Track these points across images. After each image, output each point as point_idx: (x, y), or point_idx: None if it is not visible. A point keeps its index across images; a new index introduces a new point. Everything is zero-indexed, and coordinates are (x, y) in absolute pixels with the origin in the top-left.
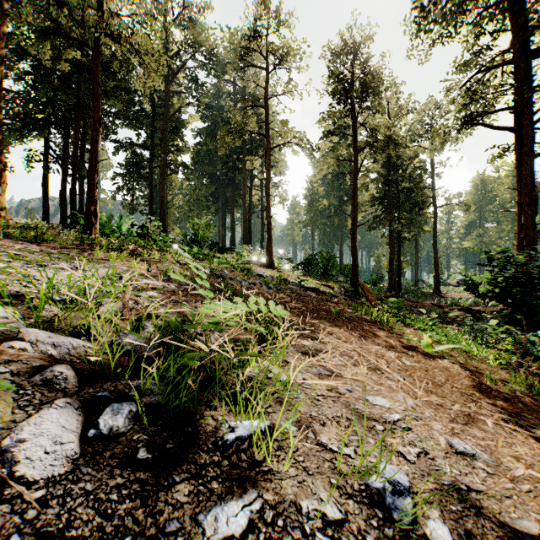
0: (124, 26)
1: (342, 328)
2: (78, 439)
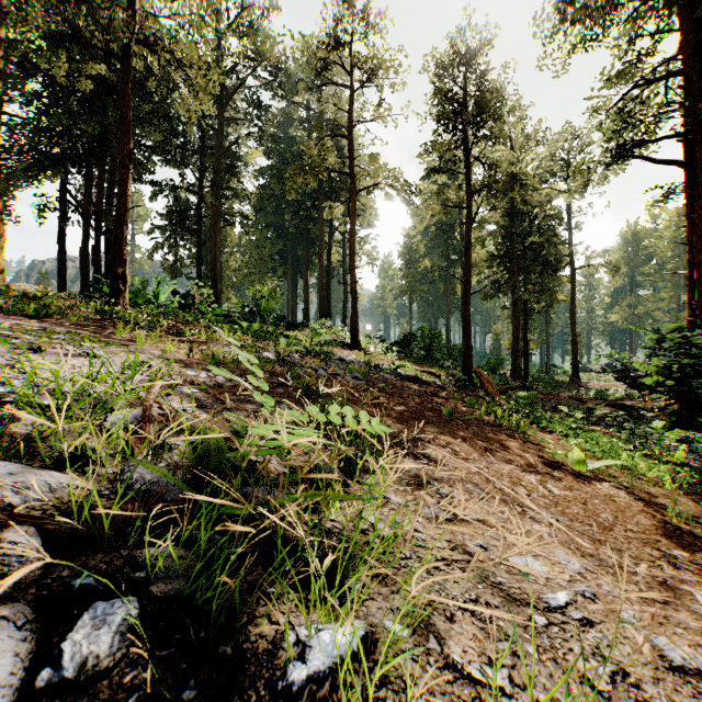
0: (161, 28)
1: (457, 437)
2: (10, 699)
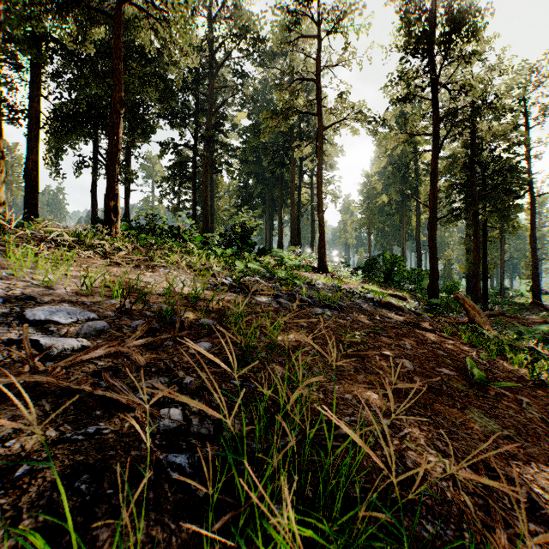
0: None
1: None
2: None
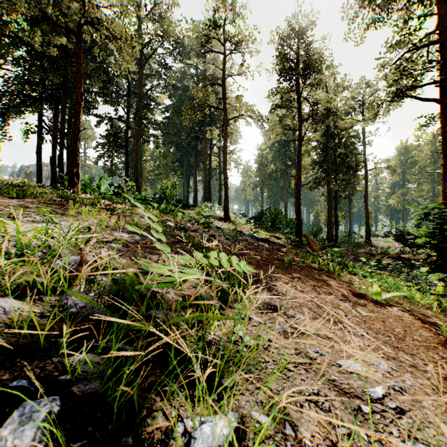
0: (101, 13)
1: (295, 277)
2: None
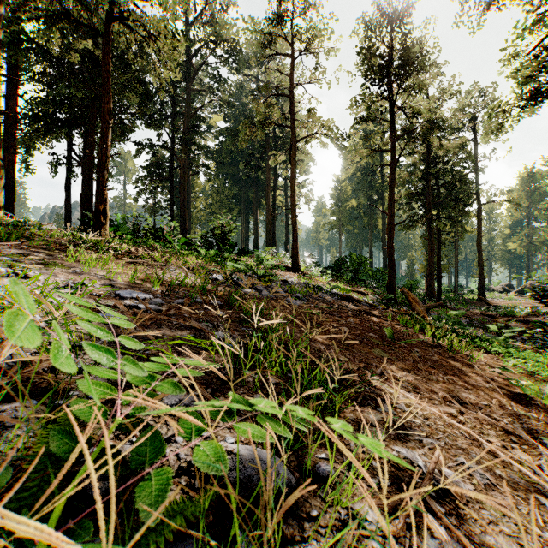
0: (132, 2)
1: (408, 364)
2: None
